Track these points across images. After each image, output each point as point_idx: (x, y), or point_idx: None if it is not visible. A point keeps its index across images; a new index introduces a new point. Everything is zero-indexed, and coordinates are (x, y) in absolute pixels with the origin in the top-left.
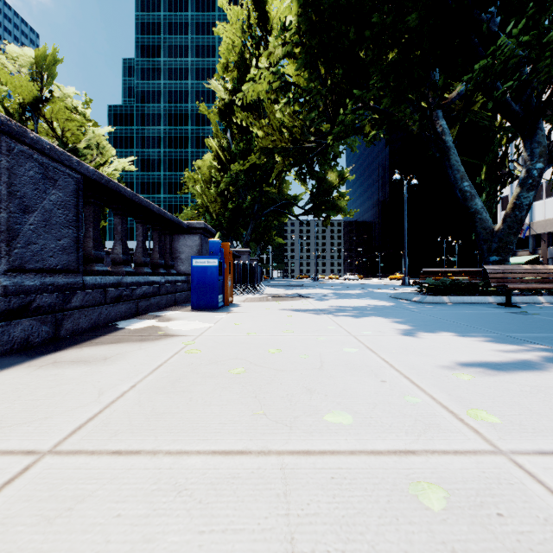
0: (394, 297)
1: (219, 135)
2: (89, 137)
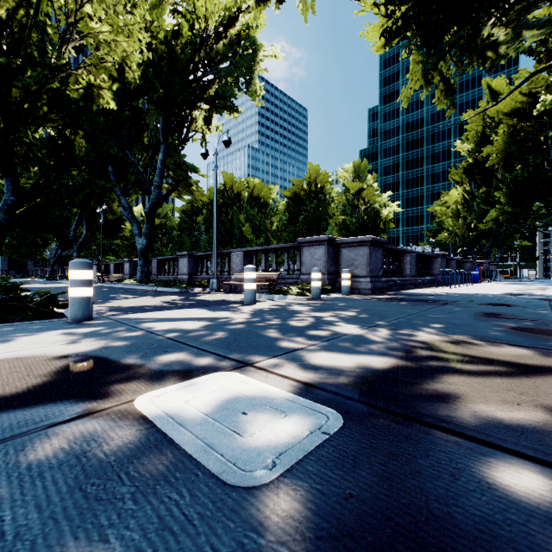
0: None
1: (463, 180)
2: (379, 200)
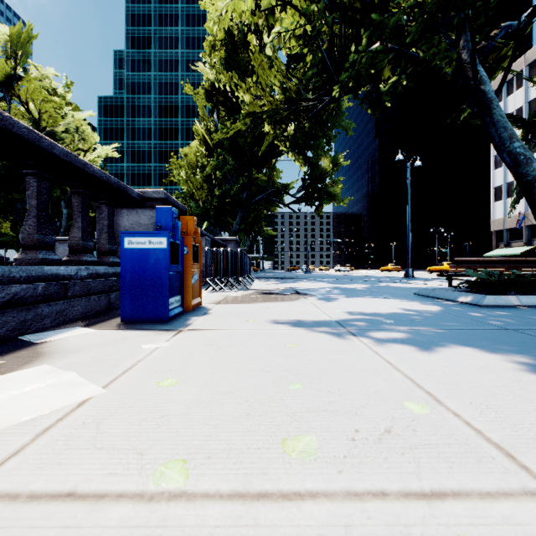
0: (423, 295)
1: (206, 119)
2: (68, 120)
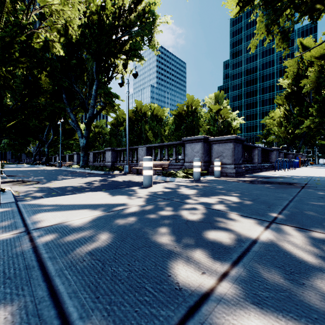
0: None
1: (284, 103)
2: (231, 116)
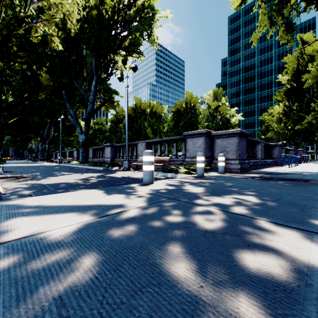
0: None
1: (283, 99)
2: (229, 113)
